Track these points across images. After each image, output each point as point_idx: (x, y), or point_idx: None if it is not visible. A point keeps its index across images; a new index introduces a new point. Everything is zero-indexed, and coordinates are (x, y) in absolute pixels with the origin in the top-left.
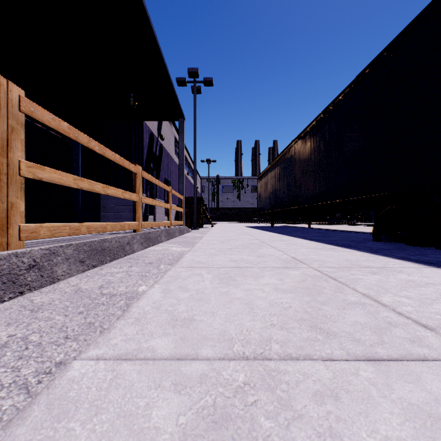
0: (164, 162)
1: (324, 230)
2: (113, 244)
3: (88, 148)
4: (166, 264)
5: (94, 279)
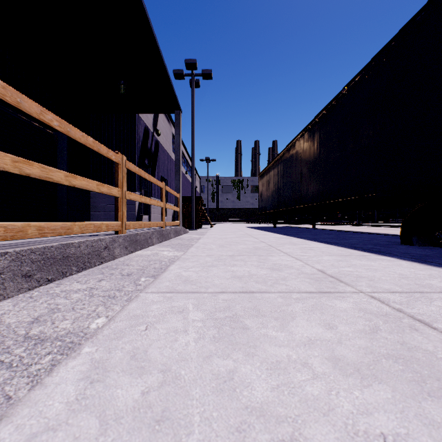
0: (160, 159)
1: (332, 231)
2: (82, 249)
3: (76, 142)
4: (149, 276)
5: (36, 303)
